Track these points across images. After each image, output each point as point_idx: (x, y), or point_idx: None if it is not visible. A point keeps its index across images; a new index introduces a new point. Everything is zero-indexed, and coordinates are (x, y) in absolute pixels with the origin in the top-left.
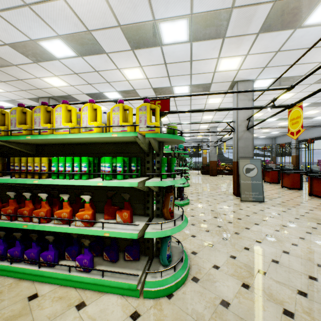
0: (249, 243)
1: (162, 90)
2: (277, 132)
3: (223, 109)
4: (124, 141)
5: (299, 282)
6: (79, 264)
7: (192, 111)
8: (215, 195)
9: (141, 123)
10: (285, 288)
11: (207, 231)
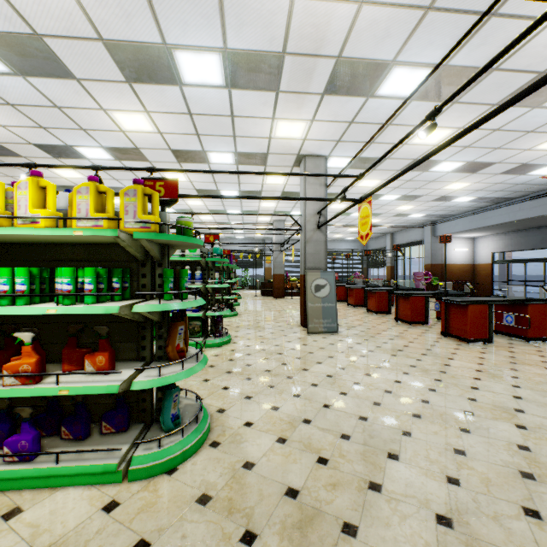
0: (301, 388)
1: (188, 155)
2: None
3: (275, 198)
4: (101, 242)
5: (346, 425)
6: (12, 450)
7: (229, 197)
8: (274, 327)
9: (128, 215)
10: (329, 434)
11: (249, 380)
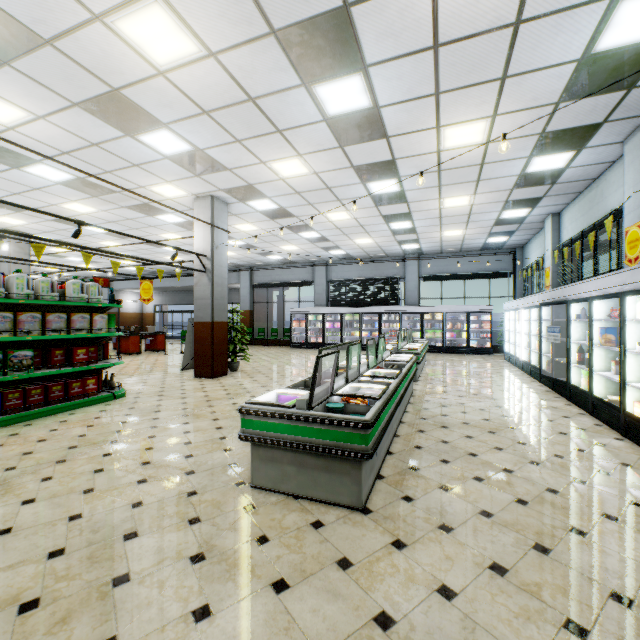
0: None
1: None
2: (39, 276)
3: None
4: None
5: None
6: None
7: None
8: None
9: None
10: None
11: None
